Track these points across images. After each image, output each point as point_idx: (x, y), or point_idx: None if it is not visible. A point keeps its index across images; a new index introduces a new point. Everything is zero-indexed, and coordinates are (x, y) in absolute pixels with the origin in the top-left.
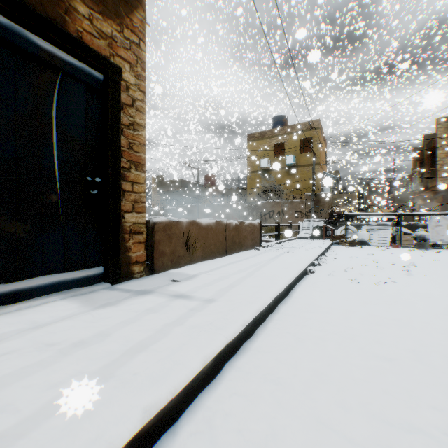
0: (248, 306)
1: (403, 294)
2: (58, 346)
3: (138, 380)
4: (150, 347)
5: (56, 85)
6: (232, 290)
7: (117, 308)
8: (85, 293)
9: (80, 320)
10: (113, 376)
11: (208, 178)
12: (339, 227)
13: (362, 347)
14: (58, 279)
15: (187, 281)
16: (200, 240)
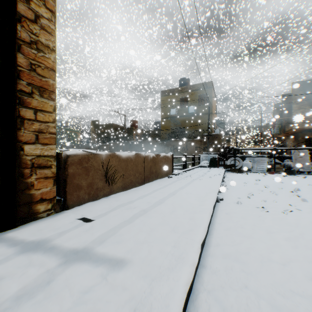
0: (171, 275)
1: None
2: None
3: None
4: None
5: None
6: (149, 236)
7: None
8: None
9: None
10: None
11: (132, 122)
12: (228, 158)
13: None
14: None
15: (99, 221)
16: (120, 171)
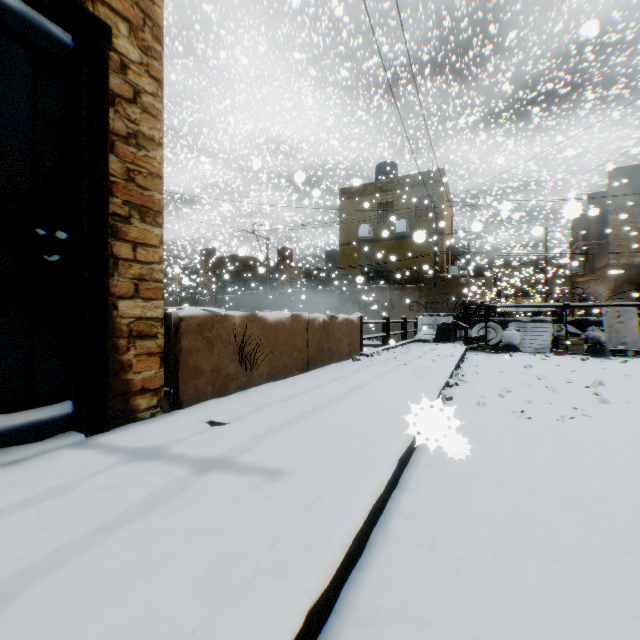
0: (351, 486)
1: (612, 440)
2: None
3: None
4: None
5: None
6: (318, 444)
7: (74, 499)
8: (25, 458)
9: None
10: None
11: (282, 252)
12: (475, 324)
13: (598, 583)
14: None
15: (237, 425)
16: (265, 347)
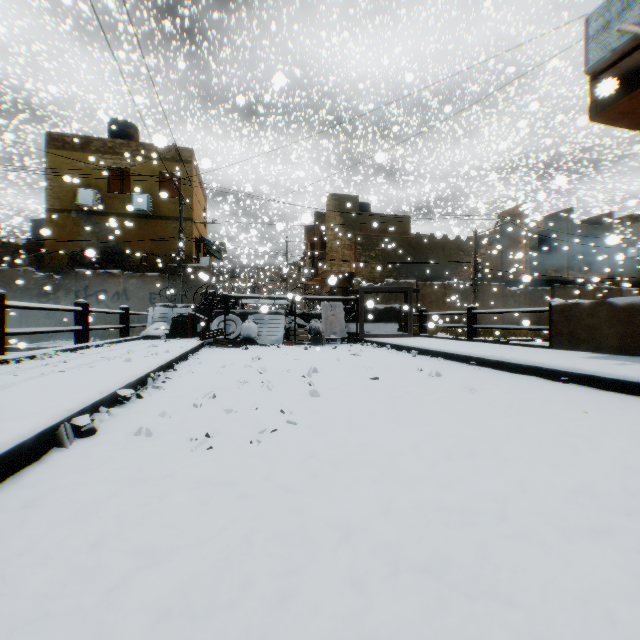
0: None
1: (316, 468)
2: None
3: None
4: None
5: None
6: None
7: None
8: None
9: None
10: None
11: None
12: (216, 317)
13: None
14: None
15: None
16: None
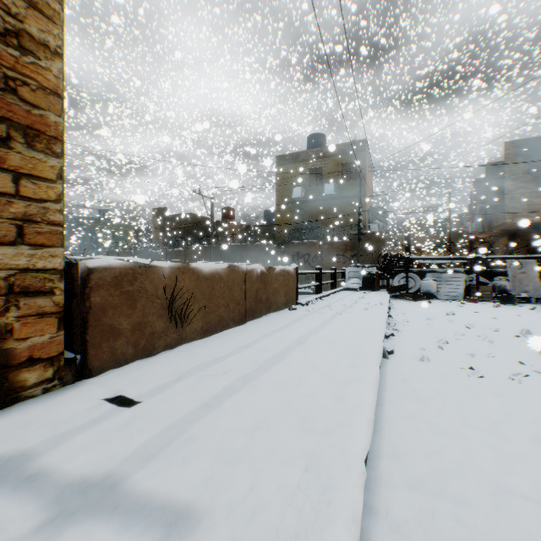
0: None
1: None
2: None
3: None
4: None
5: None
6: (252, 441)
7: None
8: None
9: None
10: None
11: (225, 212)
12: (395, 274)
13: None
14: None
15: (151, 405)
16: (198, 300)
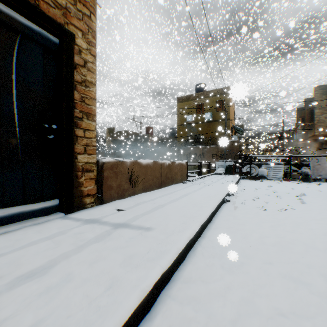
0: (180, 234)
1: (302, 219)
2: (1, 280)
3: (71, 324)
4: (89, 281)
5: (15, 45)
6: (166, 218)
7: (66, 237)
8: (41, 222)
9: (30, 251)
10: (46, 318)
11: (148, 129)
12: (244, 165)
13: (280, 271)
14: (17, 211)
15: (130, 210)
16: (141, 176)
